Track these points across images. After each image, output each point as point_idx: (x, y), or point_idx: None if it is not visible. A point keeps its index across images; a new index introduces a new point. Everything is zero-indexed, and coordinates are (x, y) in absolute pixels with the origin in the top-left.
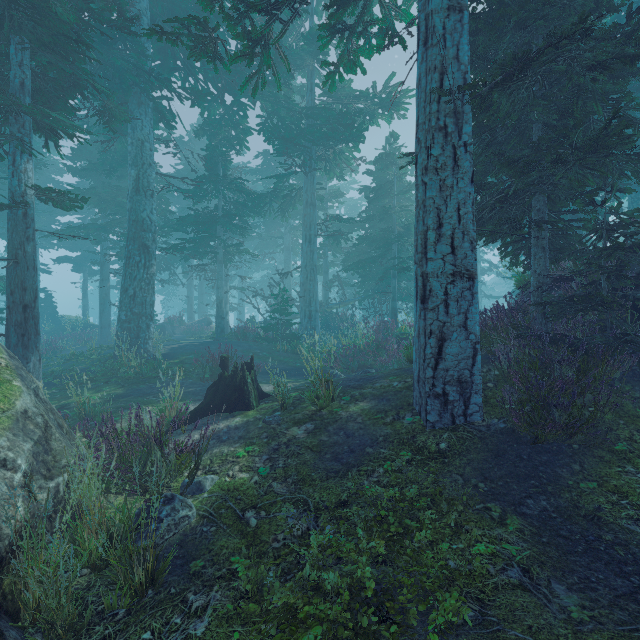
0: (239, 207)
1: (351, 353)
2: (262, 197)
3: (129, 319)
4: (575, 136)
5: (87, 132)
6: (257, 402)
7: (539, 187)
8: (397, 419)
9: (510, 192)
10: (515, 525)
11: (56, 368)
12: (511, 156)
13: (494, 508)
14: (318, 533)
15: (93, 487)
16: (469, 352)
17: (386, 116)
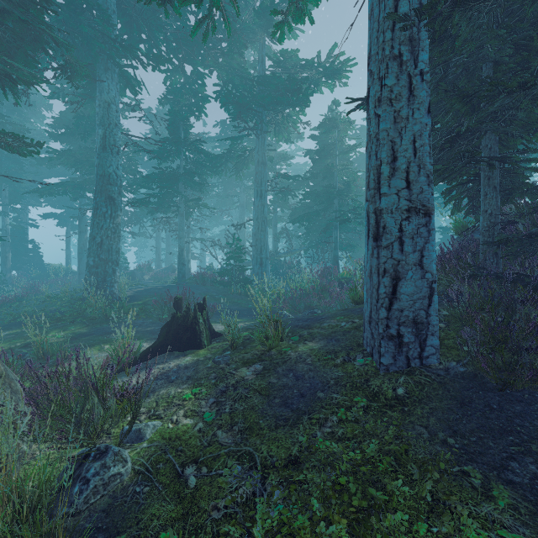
0: (198, 166)
1: (298, 295)
2: (219, 158)
3: (97, 264)
4: (537, 64)
5: (45, 81)
6: (208, 341)
7: (494, 122)
8: (348, 361)
9: (463, 129)
10: (505, 499)
11: (28, 309)
12: (467, 88)
13: (473, 473)
14: (265, 501)
15: (4, 445)
16: (425, 292)
17: (329, 84)
